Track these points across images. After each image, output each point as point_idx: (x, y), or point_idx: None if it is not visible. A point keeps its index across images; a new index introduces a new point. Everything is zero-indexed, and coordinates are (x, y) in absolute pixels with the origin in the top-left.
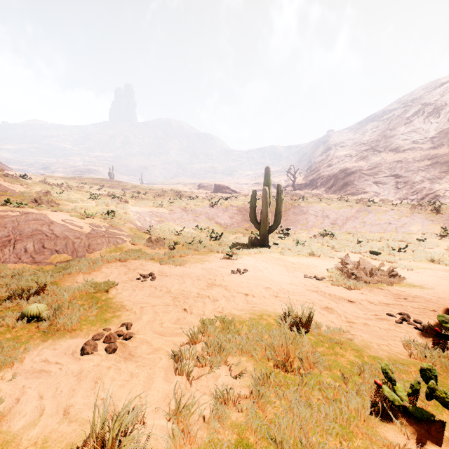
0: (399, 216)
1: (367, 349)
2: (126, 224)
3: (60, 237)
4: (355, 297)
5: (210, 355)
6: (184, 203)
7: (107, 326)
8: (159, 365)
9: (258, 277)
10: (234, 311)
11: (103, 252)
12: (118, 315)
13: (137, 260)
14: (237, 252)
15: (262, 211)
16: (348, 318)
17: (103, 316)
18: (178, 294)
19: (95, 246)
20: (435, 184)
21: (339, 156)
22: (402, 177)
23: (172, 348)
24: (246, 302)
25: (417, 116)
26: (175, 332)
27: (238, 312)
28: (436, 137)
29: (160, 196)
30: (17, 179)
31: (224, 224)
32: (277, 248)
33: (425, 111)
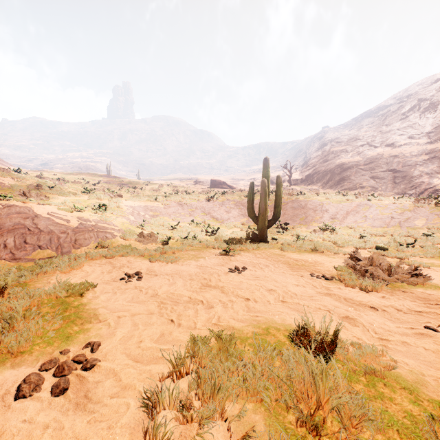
0: (402, 210)
1: (422, 386)
2: (118, 218)
3: (44, 231)
4: (377, 302)
5: (201, 399)
6: (179, 198)
7: (67, 347)
8: (123, 420)
9: (259, 276)
10: (233, 323)
11: (90, 248)
12: (86, 329)
13: (125, 257)
14: (234, 248)
15: (260, 204)
16: (378, 334)
17: (67, 330)
18: (166, 298)
19: (82, 241)
20: (434, 178)
21: (335, 151)
22: (399, 172)
23: (148, 384)
24: (247, 309)
25: (412, 112)
26: (156, 356)
27: (238, 324)
28: (433, 132)
29: (156, 190)
30: (8, 173)
31: (220, 219)
32: (276, 243)
33: (421, 106)
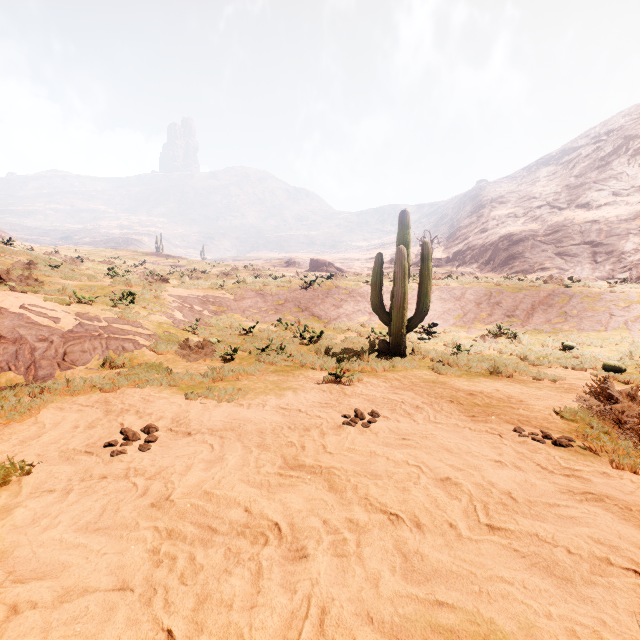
0: (627, 302)
1: None
2: (153, 316)
3: (7, 338)
4: None
5: None
6: (260, 284)
7: None
8: None
9: (408, 436)
10: None
11: (91, 368)
12: None
13: (142, 388)
14: (350, 369)
15: (394, 291)
16: None
17: None
18: (188, 511)
19: (78, 356)
20: None
21: (497, 216)
22: (602, 245)
23: None
24: (403, 564)
25: (616, 156)
26: None
27: None
28: None
29: (226, 275)
30: None
31: (324, 317)
32: (422, 359)
33: (630, 147)
